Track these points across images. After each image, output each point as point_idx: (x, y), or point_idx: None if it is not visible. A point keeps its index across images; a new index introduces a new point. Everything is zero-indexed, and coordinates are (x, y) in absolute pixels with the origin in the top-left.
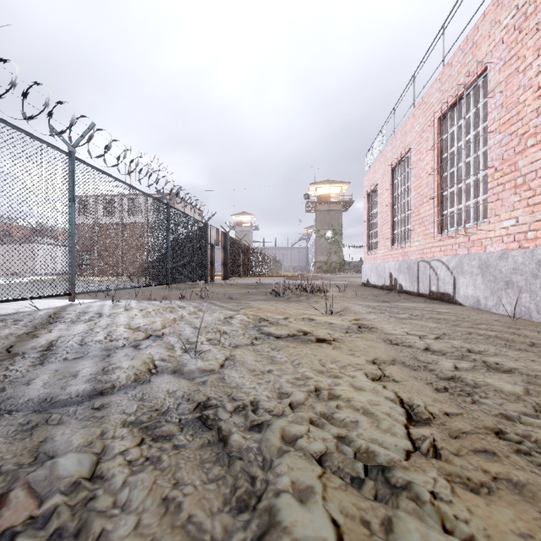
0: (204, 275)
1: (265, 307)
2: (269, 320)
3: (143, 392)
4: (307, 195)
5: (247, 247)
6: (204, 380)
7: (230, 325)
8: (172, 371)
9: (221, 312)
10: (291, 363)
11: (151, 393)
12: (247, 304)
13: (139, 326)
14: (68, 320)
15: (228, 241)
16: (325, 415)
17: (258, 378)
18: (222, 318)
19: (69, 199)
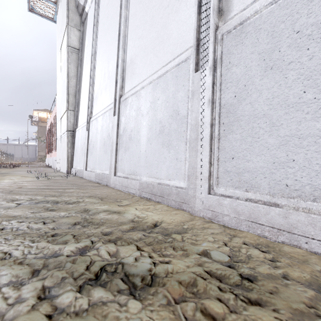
0: None
1: None
2: None
3: None
4: (31, 116)
5: None
6: None
7: None
8: None
9: None
10: None
11: None
12: None
13: None
14: None
15: None
16: None
17: None
18: None
19: None
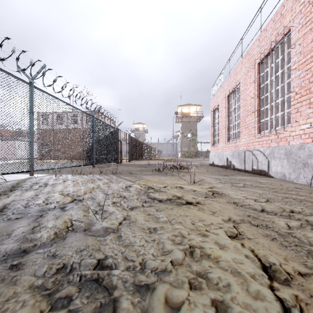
0: (116, 159)
1: (152, 179)
2: (154, 188)
3: (56, 250)
4: (176, 112)
5: (141, 142)
6: (105, 239)
7: (129, 191)
8: (83, 230)
9: (123, 182)
10: (170, 223)
11: (62, 251)
12: (140, 177)
13: (69, 193)
14: (23, 189)
15: (130, 139)
16: (200, 275)
17: (146, 236)
18: (124, 187)
19: (30, 111)
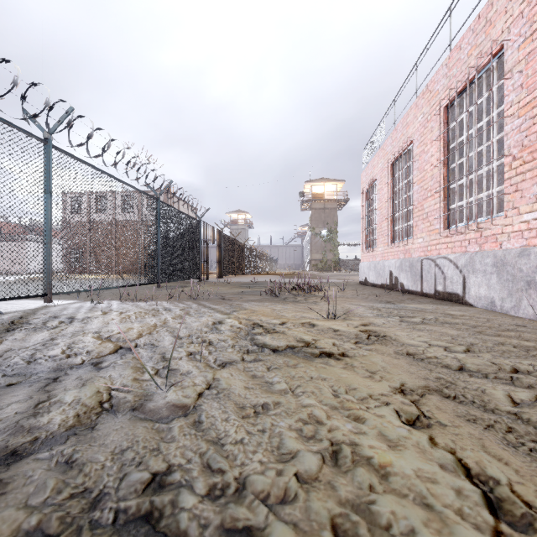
0: (198, 273)
1: (260, 309)
2: (264, 326)
3: (75, 452)
4: (302, 193)
5: (242, 245)
6: (170, 427)
7: (218, 332)
8: (131, 408)
9: (210, 315)
10: (292, 394)
11: (86, 455)
12: (240, 306)
13: (111, 335)
14: (30, 327)
15: (222, 238)
16: (353, 507)
17: (247, 421)
18: (210, 323)
19: (45, 190)
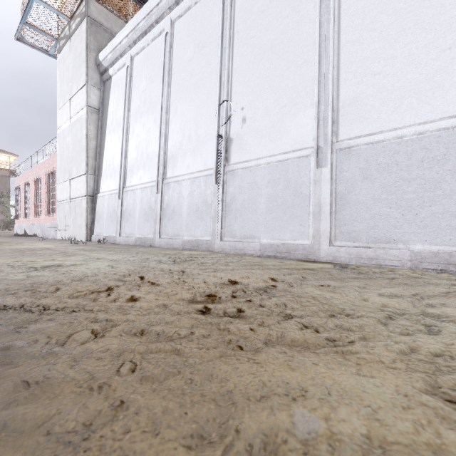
0: None
1: None
2: None
3: None
4: None
5: None
6: None
7: None
8: None
9: None
10: None
11: None
12: None
13: None
14: None
15: None
16: None
17: None
18: None
19: None
